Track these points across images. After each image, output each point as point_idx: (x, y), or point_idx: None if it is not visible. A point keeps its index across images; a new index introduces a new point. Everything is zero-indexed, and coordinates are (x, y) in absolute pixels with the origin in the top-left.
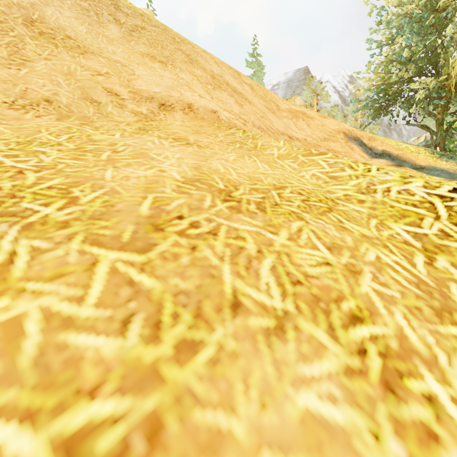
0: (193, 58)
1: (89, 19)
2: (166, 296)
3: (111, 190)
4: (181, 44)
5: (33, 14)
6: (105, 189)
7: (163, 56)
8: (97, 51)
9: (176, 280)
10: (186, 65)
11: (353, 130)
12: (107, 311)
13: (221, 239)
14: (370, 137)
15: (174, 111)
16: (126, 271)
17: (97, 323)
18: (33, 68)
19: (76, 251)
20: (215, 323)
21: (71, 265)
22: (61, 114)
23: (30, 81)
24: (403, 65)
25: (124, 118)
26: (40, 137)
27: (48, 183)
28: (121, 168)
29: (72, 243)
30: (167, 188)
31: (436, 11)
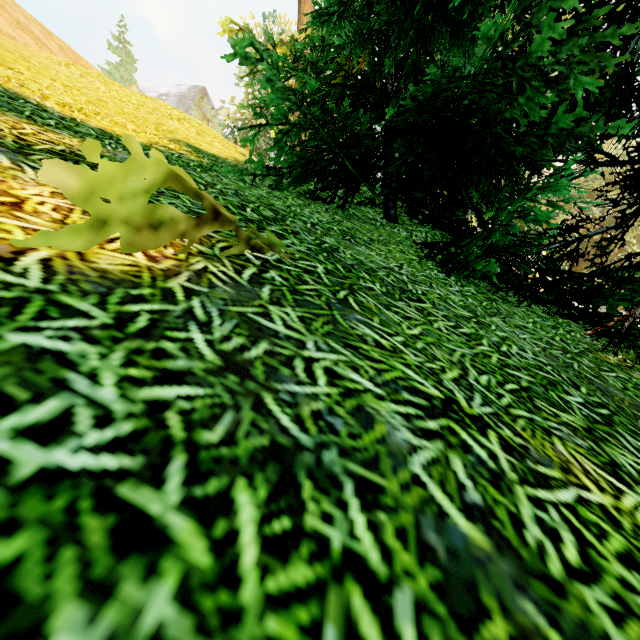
0: (1, 5)
1: None
2: None
3: None
4: None
5: None
6: None
7: None
8: None
9: None
10: None
11: None
12: None
13: None
14: None
15: None
16: None
17: None
18: None
19: None
20: None
21: None
22: None
23: None
24: None
25: None
26: None
27: None
28: None
29: None
30: None
31: None
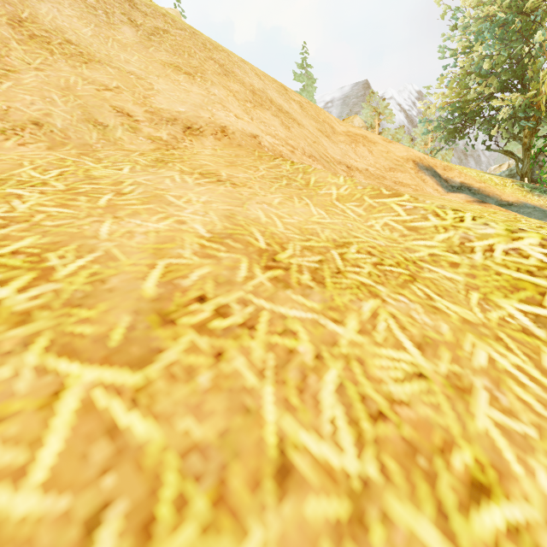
0: (228, 69)
1: (96, 19)
2: (169, 458)
3: (104, 254)
4: (214, 52)
5: (22, 12)
6: (96, 253)
7: (190, 66)
8: (105, 60)
9: (187, 421)
10: (220, 77)
11: (425, 157)
12: (62, 500)
13: (260, 336)
14: (445, 166)
15: (203, 136)
16: (106, 407)
17: (39, 529)
18: (19, 80)
19: (32, 369)
20: (248, 515)
21: (17, 399)
22: (53, 141)
23: (14, 97)
24: (482, 78)
25: (138, 145)
26: (19, 173)
27: (15, 245)
28: (123, 219)
29: (28, 353)
30: (186, 250)
31: (523, 13)
